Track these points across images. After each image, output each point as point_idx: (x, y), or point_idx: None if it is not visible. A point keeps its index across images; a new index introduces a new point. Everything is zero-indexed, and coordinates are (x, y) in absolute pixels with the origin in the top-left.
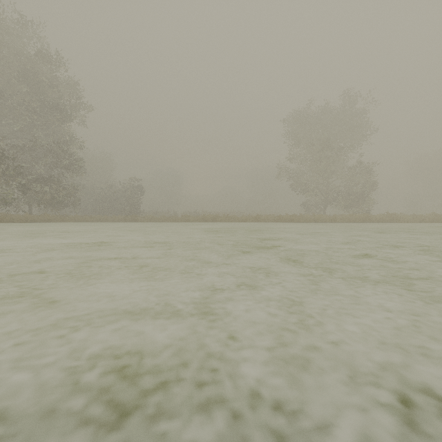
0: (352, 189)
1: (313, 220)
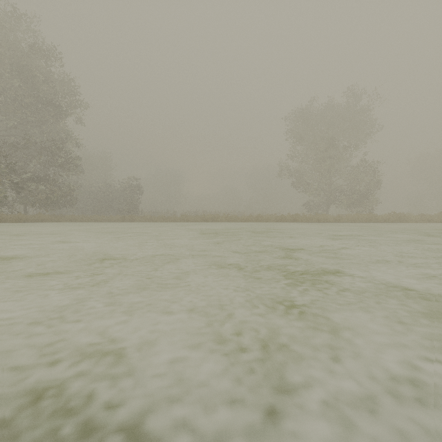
0: (356, 188)
1: (317, 220)
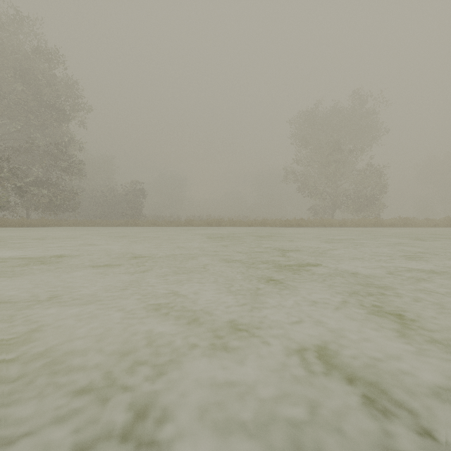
0: (362, 192)
1: (322, 225)
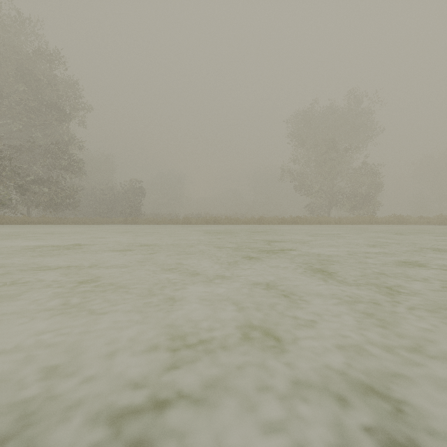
0: (357, 191)
1: (318, 222)
